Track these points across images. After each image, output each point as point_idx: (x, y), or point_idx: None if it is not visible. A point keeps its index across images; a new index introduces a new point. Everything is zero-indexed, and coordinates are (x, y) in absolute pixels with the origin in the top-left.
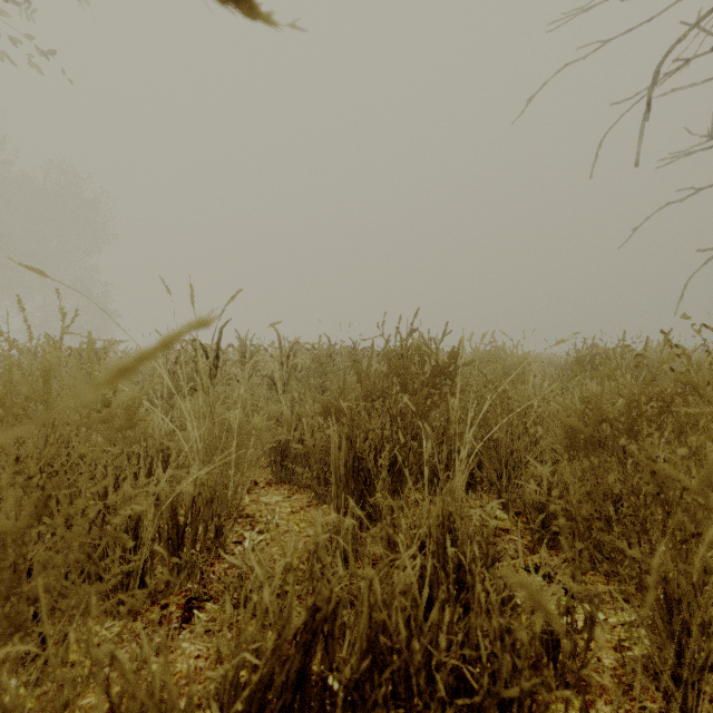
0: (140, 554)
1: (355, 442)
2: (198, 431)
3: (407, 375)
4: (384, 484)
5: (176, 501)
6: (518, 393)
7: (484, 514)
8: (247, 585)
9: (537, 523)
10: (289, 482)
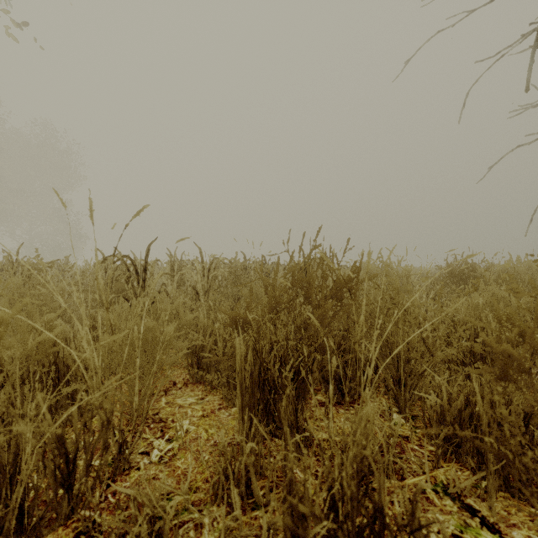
0: (17, 491)
1: (261, 353)
2: (109, 343)
3: (310, 289)
4: (289, 395)
5: (63, 429)
6: (413, 305)
7: (382, 418)
8: (134, 529)
9: (441, 437)
10: (204, 383)
